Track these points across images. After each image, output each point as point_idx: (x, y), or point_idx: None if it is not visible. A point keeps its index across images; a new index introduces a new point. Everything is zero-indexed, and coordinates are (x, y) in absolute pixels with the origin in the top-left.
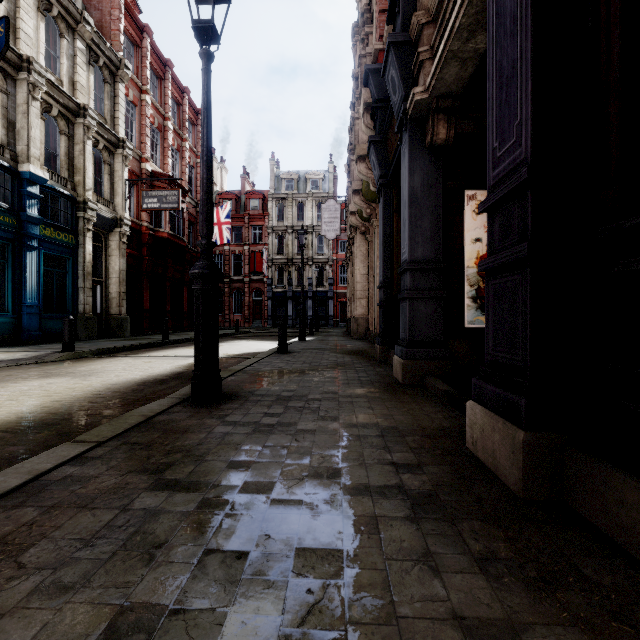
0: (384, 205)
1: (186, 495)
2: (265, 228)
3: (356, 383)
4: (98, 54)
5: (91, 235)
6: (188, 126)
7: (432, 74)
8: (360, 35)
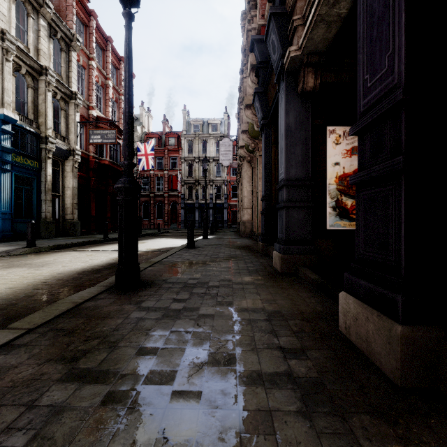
0: (265, 139)
1: (94, 387)
2: (179, 158)
3: (245, 272)
4: (56, 30)
5: (51, 161)
6: None
7: (304, 35)
8: (247, 17)
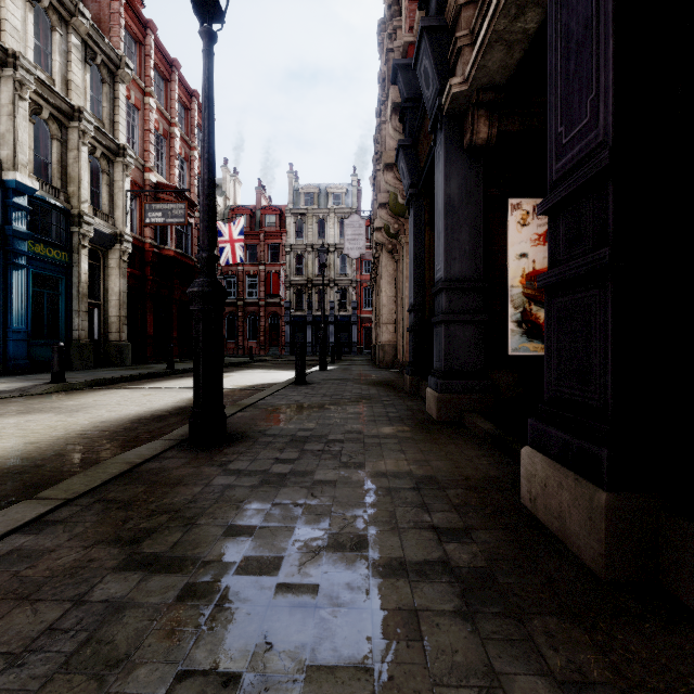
0: (414, 218)
1: (165, 578)
2: (282, 246)
3: (384, 420)
4: (95, 51)
5: (87, 252)
6: (197, 133)
7: (472, 61)
8: (387, 30)
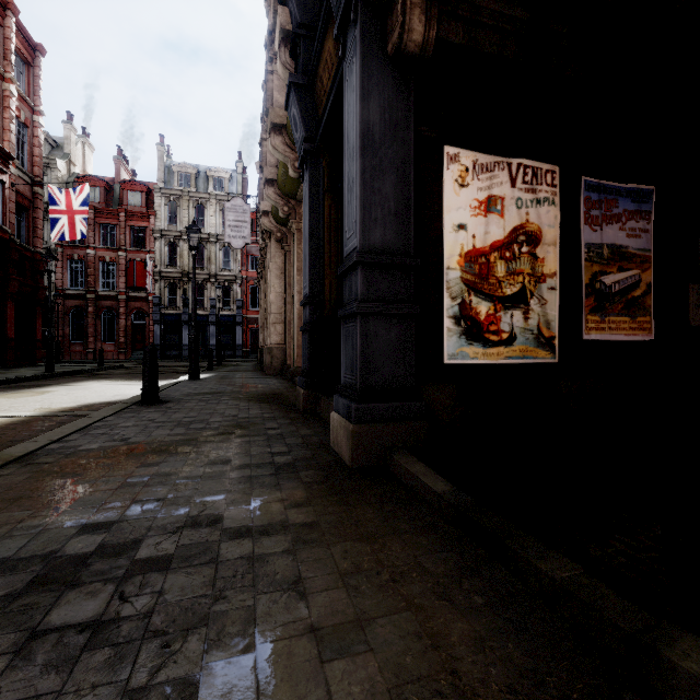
0: (310, 182)
1: None
2: (150, 231)
3: (266, 475)
4: None
5: None
6: (17, 63)
7: None
8: None
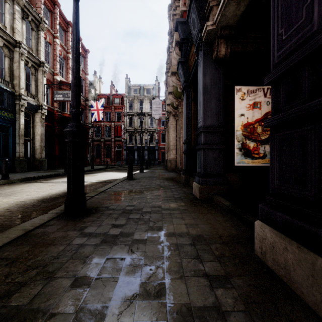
0: (186, 97)
1: None
2: (122, 113)
3: (172, 199)
4: (28, 14)
5: (23, 114)
6: (81, 58)
7: (218, 12)
8: (172, 7)
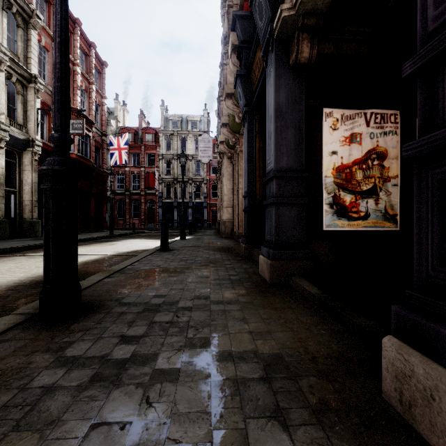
0: (248, 128)
1: None
2: (157, 155)
3: (227, 283)
4: (11, 2)
5: (3, 152)
6: (95, 73)
7: None
8: None
